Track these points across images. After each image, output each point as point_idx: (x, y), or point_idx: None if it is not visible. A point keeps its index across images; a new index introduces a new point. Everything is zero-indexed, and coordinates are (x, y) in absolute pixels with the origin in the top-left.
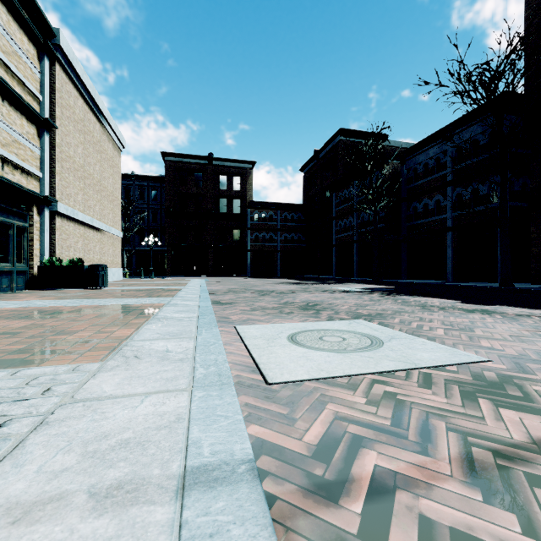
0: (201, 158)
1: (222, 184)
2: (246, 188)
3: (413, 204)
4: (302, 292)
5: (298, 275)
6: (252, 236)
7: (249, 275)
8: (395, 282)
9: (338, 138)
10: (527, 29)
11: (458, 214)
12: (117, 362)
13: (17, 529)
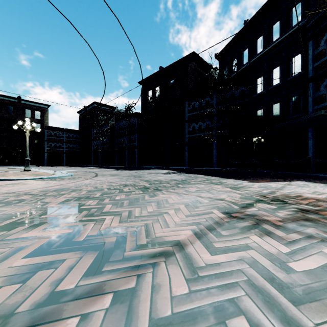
0: (12, 98)
1: (28, 114)
2: (44, 118)
3: (119, 139)
4: (68, 168)
5: (75, 165)
6: (48, 144)
7: (46, 165)
8: (108, 166)
9: (94, 105)
10: (141, 96)
11: (129, 144)
12: (36, 170)
13: (42, 171)
